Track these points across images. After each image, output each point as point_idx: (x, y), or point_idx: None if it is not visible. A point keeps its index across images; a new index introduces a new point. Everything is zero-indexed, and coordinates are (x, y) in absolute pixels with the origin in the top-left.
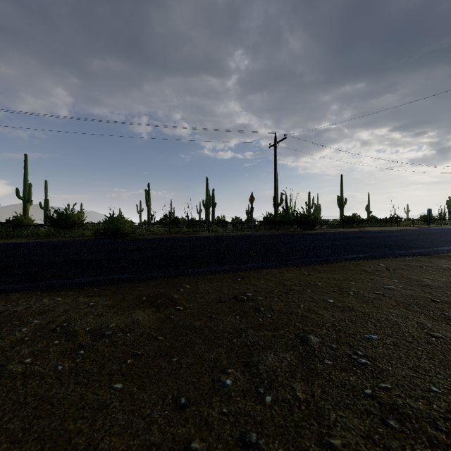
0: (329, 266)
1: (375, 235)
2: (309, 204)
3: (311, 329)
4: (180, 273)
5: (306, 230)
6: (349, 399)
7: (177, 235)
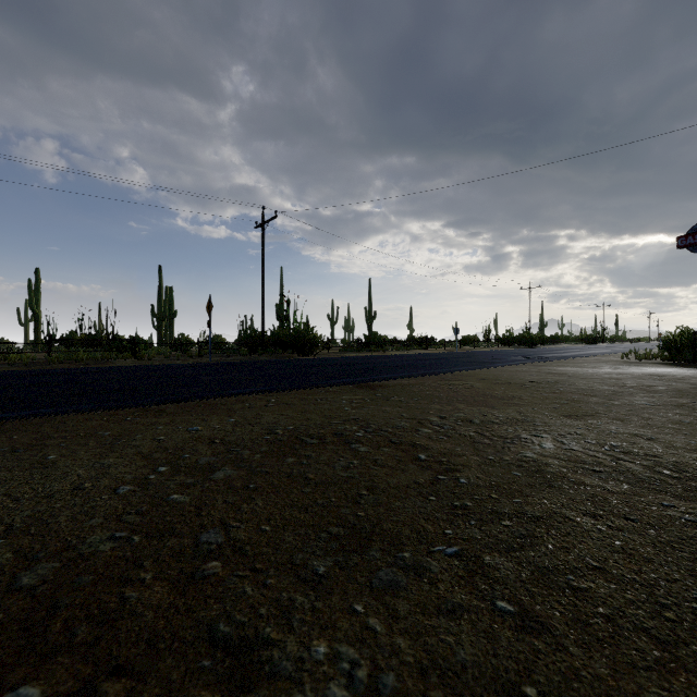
0: (195, 406)
1: (365, 361)
2: (332, 318)
3: None
4: None
5: (303, 355)
6: None
7: (64, 365)
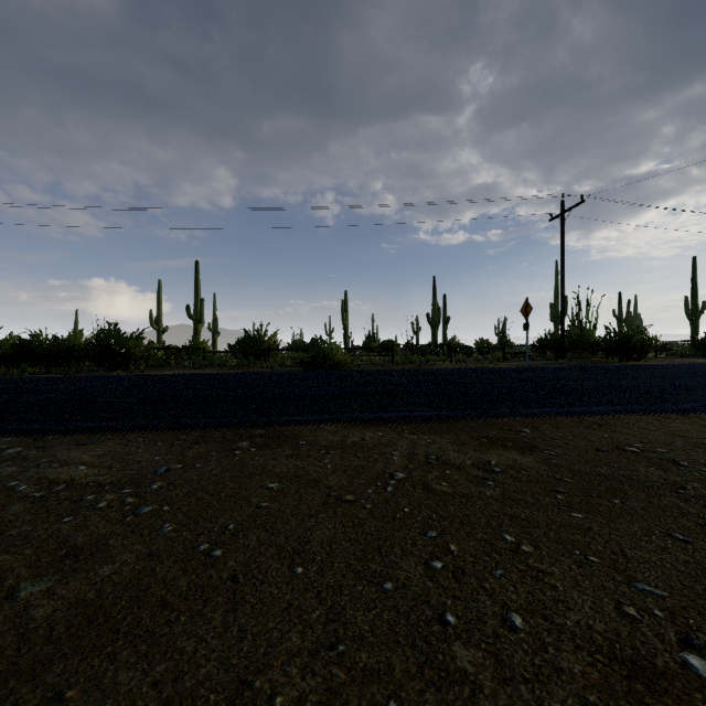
0: None
1: None
2: (619, 315)
3: None
4: (505, 413)
5: (628, 360)
6: None
7: (405, 366)
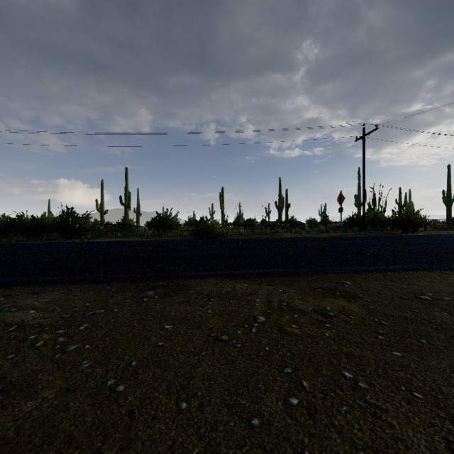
0: None
1: None
2: (399, 202)
3: None
4: (333, 270)
5: (407, 231)
6: None
7: (261, 235)
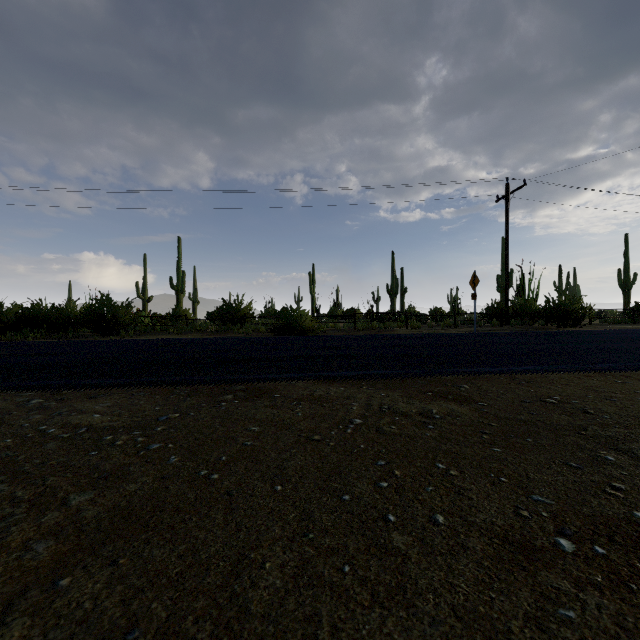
0: None
1: None
2: (559, 285)
3: None
4: (449, 371)
5: (565, 326)
6: None
7: (366, 332)
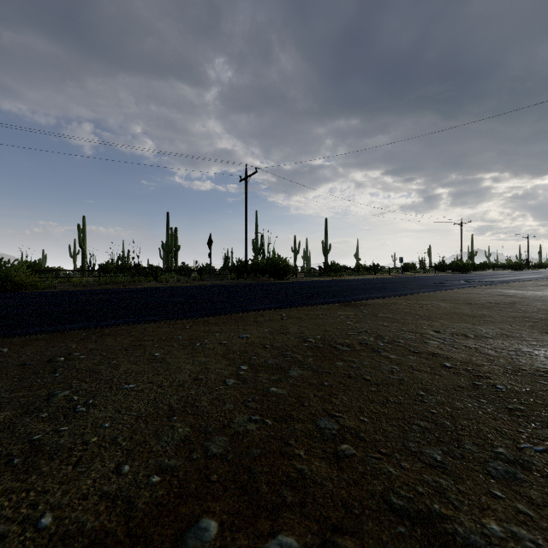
0: (228, 318)
1: (333, 284)
2: (294, 250)
3: (79, 384)
4: (6, 333)
5: (278, 279)
6: (5, 447)
7: (109, 286)
